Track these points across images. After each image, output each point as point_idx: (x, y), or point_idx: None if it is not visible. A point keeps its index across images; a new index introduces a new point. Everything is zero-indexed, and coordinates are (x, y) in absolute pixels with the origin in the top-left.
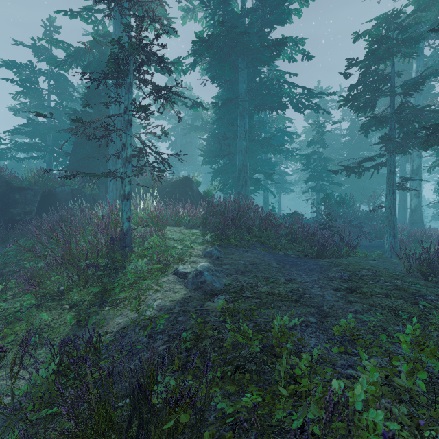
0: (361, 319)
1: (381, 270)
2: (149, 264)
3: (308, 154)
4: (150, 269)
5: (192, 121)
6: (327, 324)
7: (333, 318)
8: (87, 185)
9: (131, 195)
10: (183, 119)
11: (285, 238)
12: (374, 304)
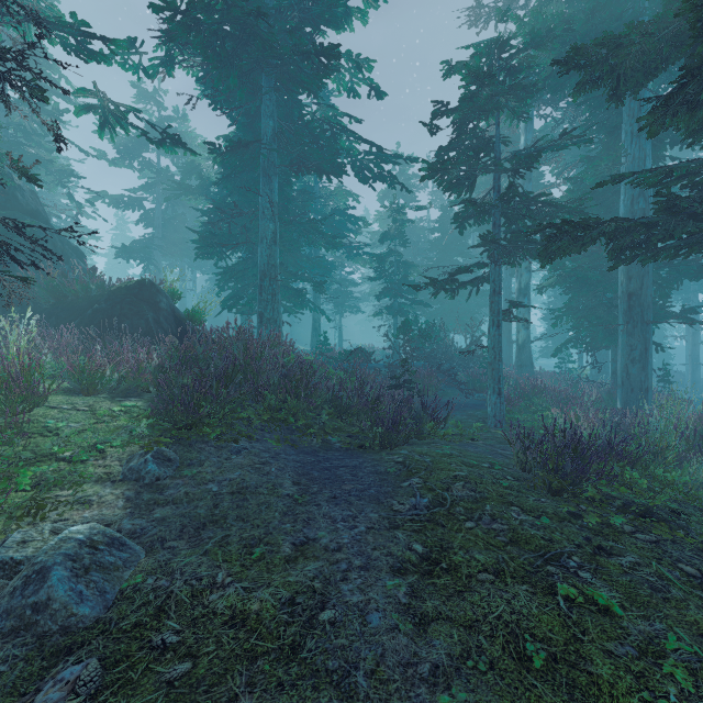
0: None
1: (484, 480)
2: None
3: (381, 254)
4: None
5: (183, 177)
6: None
7: None
8: None
9: None
10: (167, 172)
11: (330, 407)
12: (476, 619)
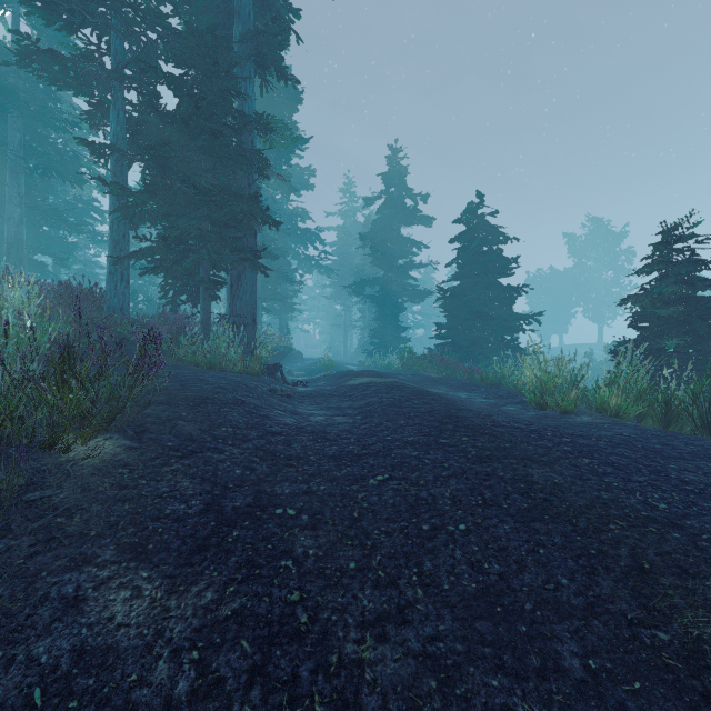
0: None
1: None
2: None
3: None
4: None
5: None
6: None
7: None
8: None
9: None
10: None
11: None
12: None
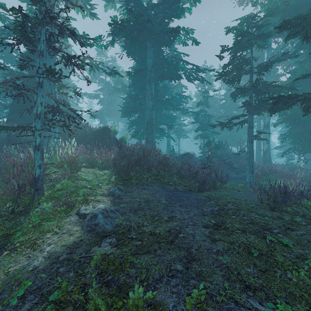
0: (221, 261)
1: (241, 203)
2: (55, 206)
3: (197, 112)
4: (54, 212)
5: (115, 85)
6: (191, 271)
7: (198, 262)
8: (23, 132)
9: (42, 146)
10: (109, 83)
11: (177, 175)
12: (233, 241)
